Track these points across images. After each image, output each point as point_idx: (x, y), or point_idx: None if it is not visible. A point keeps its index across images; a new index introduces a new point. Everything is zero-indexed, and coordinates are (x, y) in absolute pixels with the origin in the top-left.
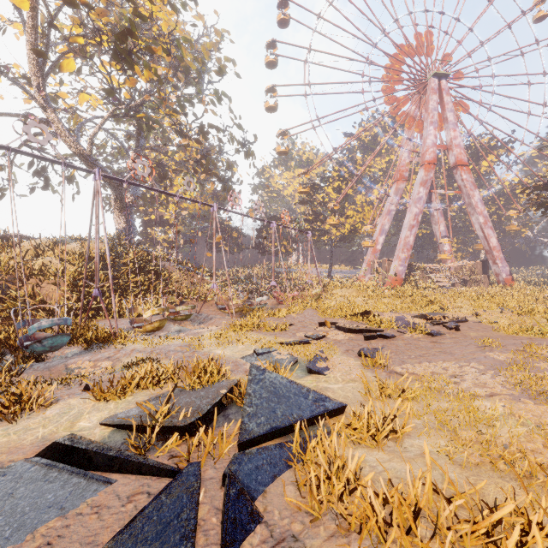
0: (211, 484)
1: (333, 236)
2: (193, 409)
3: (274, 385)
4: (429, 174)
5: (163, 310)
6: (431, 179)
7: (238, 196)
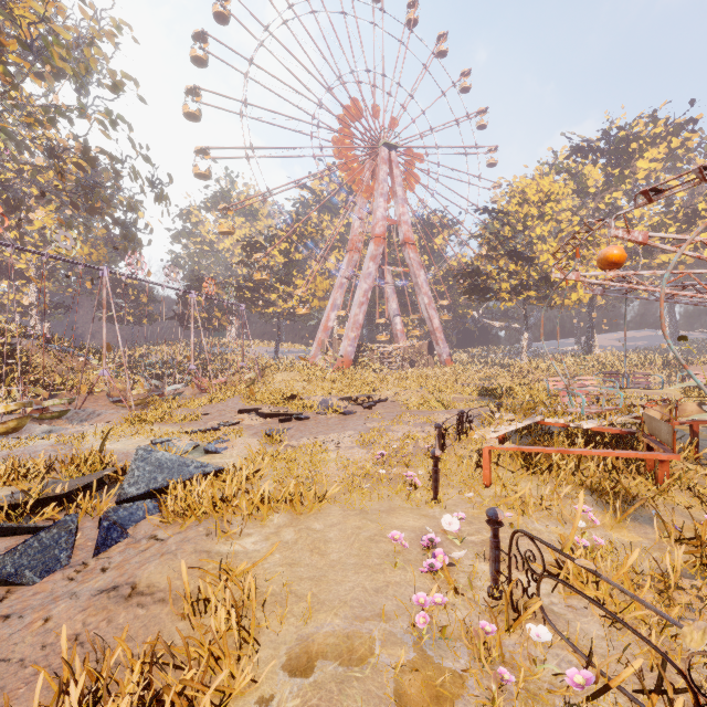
0: (89, 529)
1: (280, 309)
2: (71, 486)
3: (160, 461)
4: (379, 248)
5: (24, 405)
6: (380, 254)
7: (141, 258)
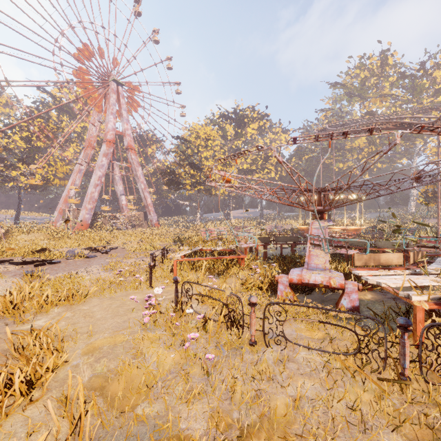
0: None
1: (21, 184)
2: None
3: None
4: (110, 149)
5: None
6: (111, 153)
7: None
